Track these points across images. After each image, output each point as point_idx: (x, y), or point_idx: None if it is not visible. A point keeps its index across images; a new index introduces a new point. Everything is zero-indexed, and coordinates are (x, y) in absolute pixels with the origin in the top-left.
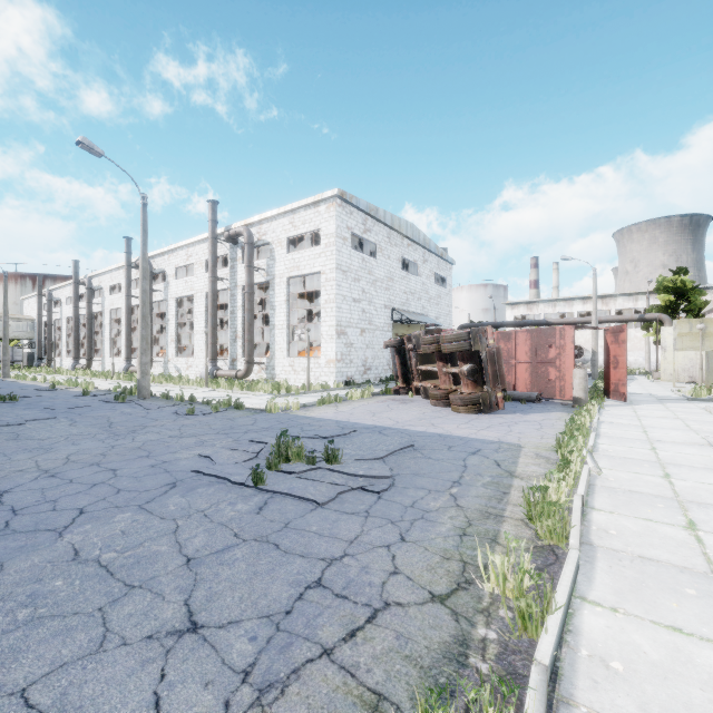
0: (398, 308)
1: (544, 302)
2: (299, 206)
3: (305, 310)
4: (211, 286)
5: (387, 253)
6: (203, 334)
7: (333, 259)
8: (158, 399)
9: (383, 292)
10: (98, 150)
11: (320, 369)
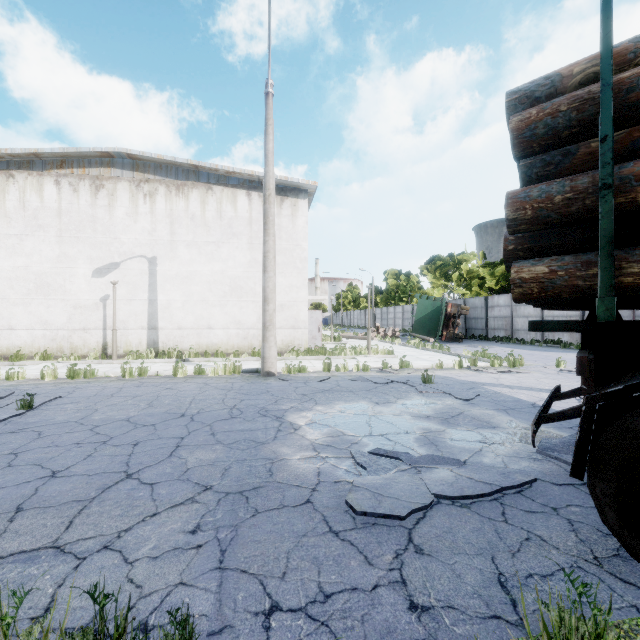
0: None
1: None
2: None
3: None
4: None
5: None
6: None
7: None
8: None
9: None
10: None
11: None
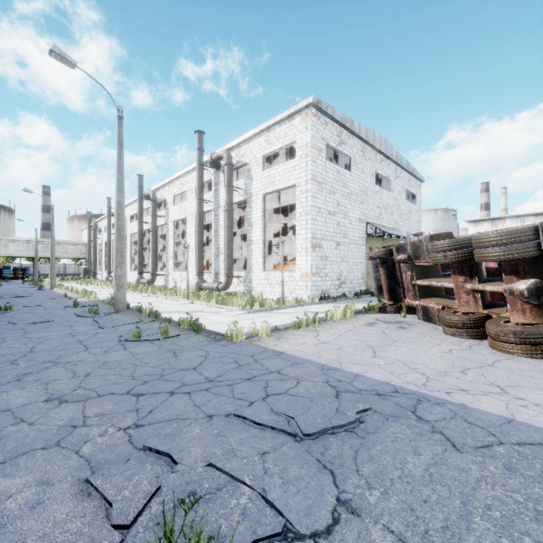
0: (371, 222)
1: (510, 218)
2: (274, 122)
3: (282, 231)
4: (197, 208)
5: (361, 167)
6: (193, 251)
7: (308, 169)
8: (131, 312)
9: (358, 206)
10: (70, 60)
11: (294, 282)
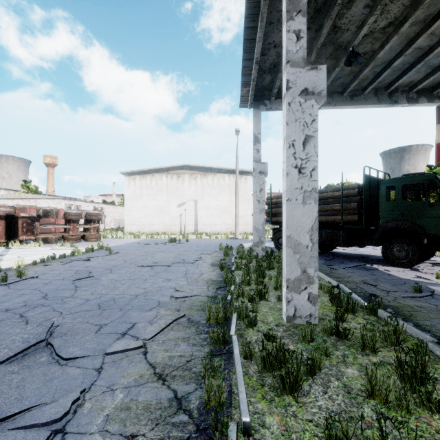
0: None
1: None
2: None
3: None
4: None
5: None
6: None
7: None
8: None
9: None
10: None
11: None
